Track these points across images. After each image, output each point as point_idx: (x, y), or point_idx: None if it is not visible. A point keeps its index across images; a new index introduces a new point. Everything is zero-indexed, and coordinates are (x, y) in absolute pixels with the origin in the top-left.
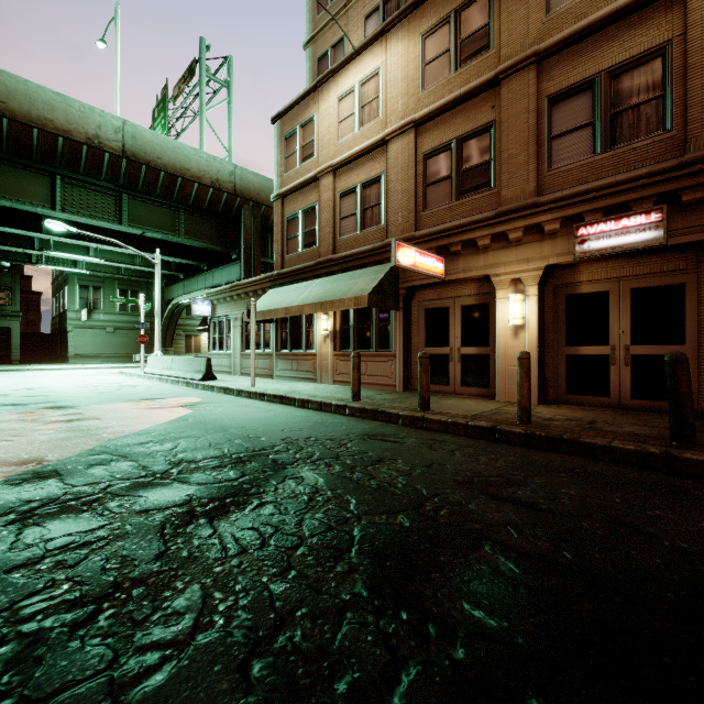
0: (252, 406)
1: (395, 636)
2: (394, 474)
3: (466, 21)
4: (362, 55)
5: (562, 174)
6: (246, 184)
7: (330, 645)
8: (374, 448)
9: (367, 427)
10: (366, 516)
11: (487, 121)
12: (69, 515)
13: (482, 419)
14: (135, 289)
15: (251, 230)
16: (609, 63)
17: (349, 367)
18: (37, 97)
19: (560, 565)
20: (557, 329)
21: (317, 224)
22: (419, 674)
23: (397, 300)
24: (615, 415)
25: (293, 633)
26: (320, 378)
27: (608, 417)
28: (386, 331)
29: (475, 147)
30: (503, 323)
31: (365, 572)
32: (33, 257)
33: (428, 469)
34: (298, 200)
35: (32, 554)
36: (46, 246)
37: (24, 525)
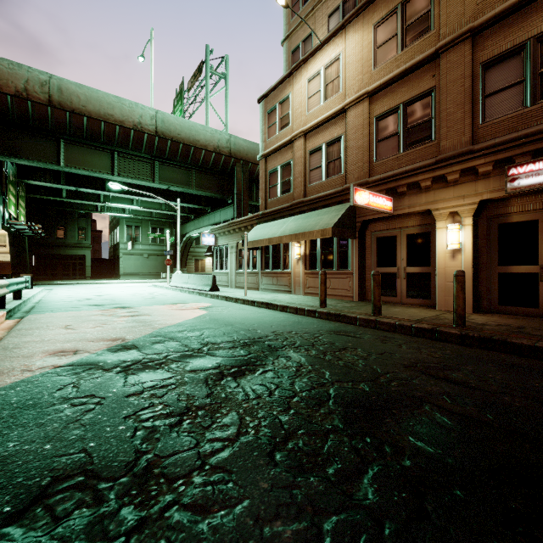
0: (247, 309)
1: (363, 449)
2: (355, 358)
3: (411, 10)
4: (326, 46)
5: (494, 125)
6: (238, 148)
7: (321, 450)
8: (339, 340)
9: (333, 326)
10: (337, 382)
11: (429, 87)
12: (150, 370)
13: (424, 323)
14: (162, 227)
15: (241, 181)
16: (538, 30)
17: (316, 283)
18: (104, 100)
19: (483, 422)
20: (490, 252)
21: (291, 176)
22: (380, 470)
23: (354, 231)
24: (542, 323)
25: (297, 441)
26: (294, 291)
27: (536, 324)
28: (345, 255)
29: (418, 109)
30: (442, 248)
31: (340, 414)
32: (99, 208)
33: (381, 355)
34: (277, 158)
35: (137, 389)
36: (107, 200)
37: (127, 374)
